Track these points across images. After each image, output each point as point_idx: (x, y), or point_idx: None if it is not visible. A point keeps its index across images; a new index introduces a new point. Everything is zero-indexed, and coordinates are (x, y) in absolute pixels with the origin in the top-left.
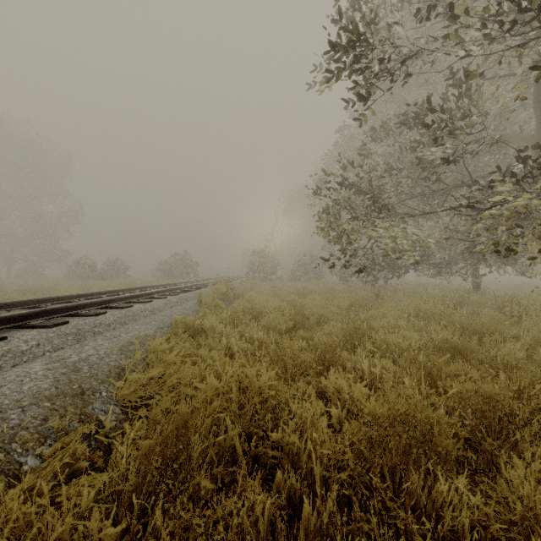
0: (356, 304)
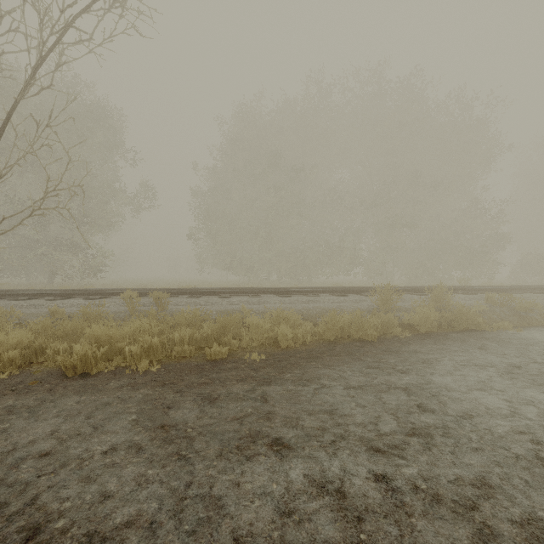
0: None
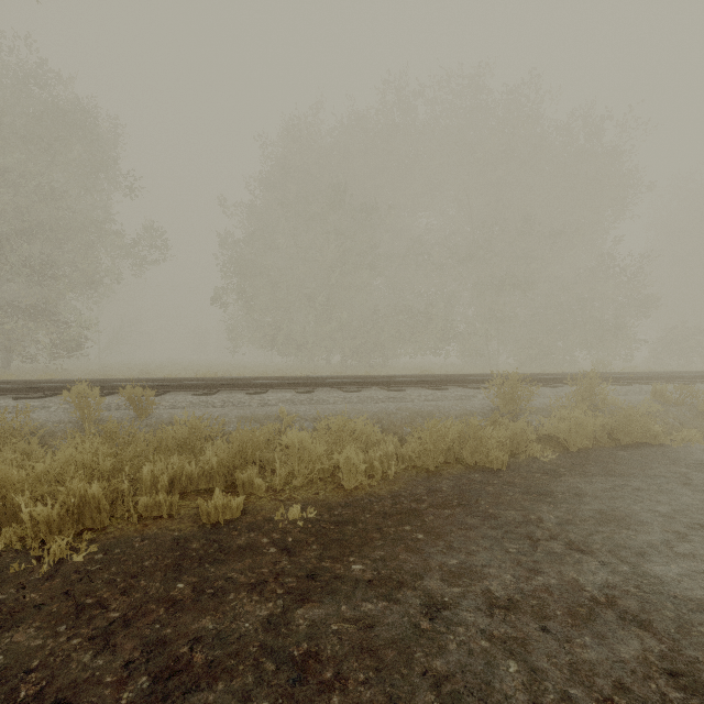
0: None
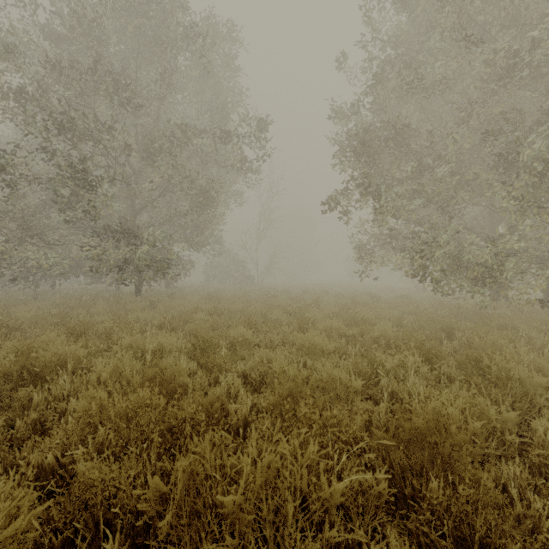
0: (8, 303)
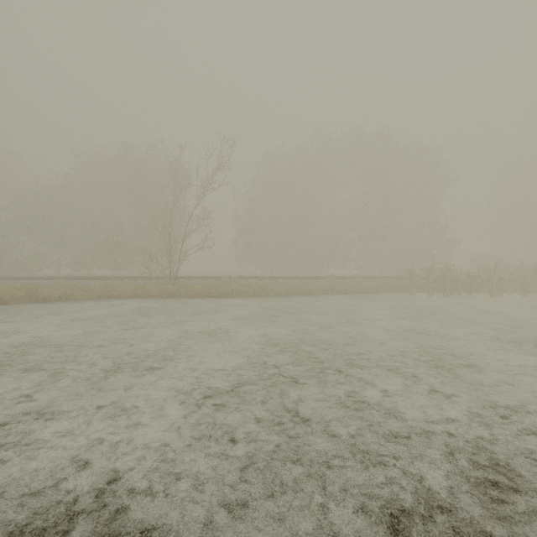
0: None
